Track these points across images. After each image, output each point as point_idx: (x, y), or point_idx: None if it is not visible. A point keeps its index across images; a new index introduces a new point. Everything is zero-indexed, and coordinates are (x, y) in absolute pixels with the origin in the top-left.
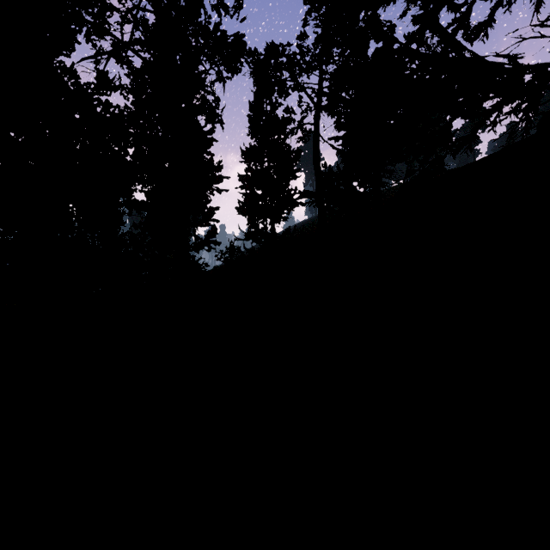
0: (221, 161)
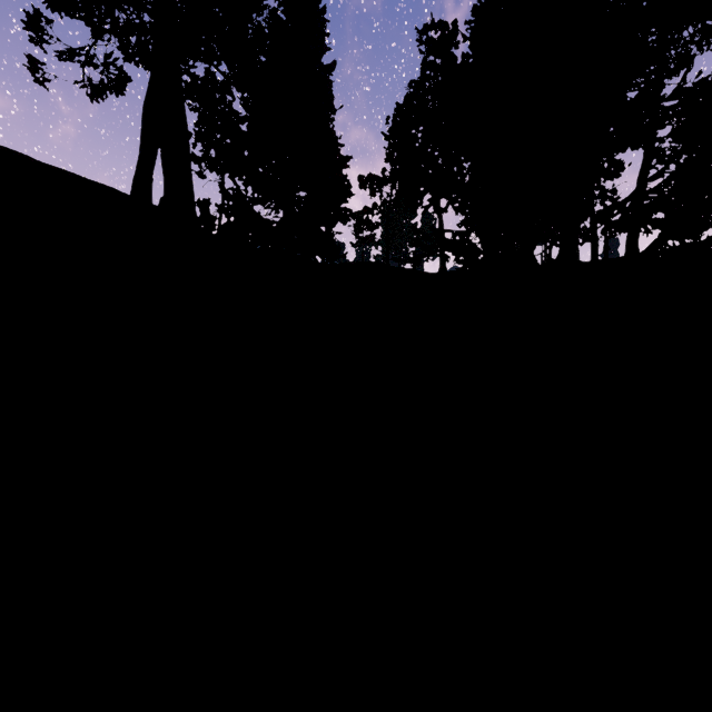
0: None
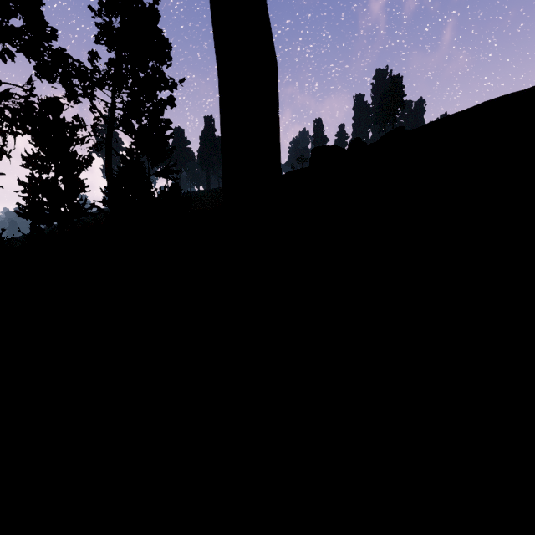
0: None
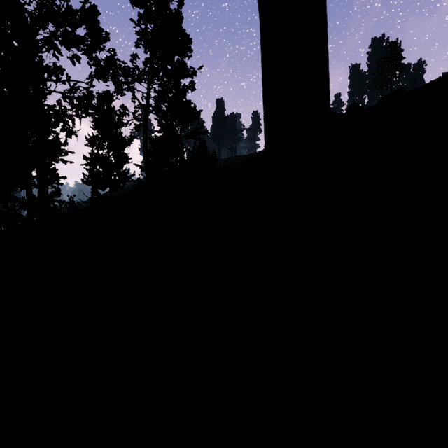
0: (67, 140)
